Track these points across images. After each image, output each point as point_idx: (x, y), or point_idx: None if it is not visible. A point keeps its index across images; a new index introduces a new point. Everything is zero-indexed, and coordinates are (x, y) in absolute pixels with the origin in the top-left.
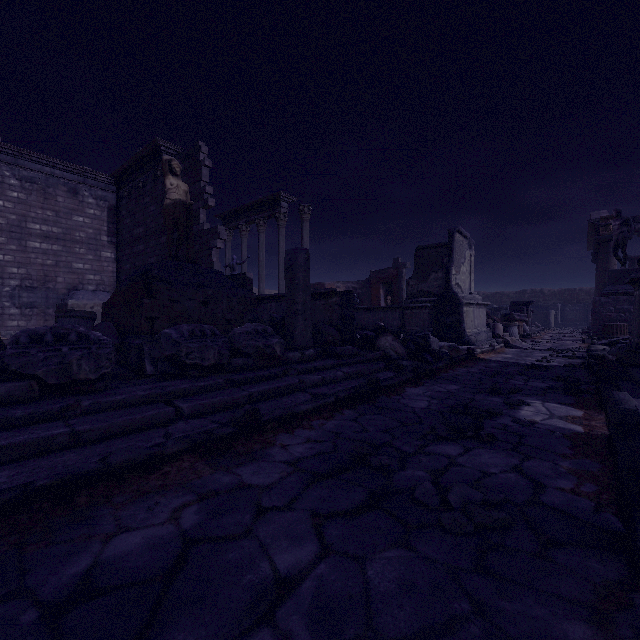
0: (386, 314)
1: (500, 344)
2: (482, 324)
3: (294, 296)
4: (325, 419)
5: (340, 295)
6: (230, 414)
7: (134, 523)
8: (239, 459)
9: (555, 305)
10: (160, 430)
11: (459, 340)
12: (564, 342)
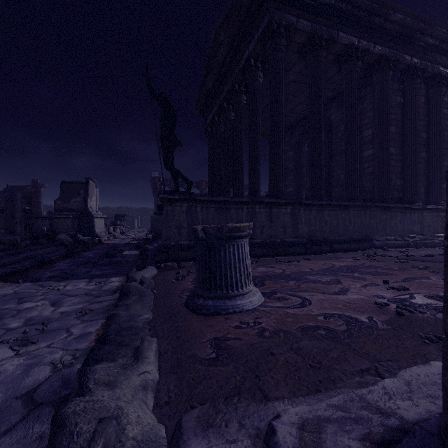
0: (38, 221)
1: (112, 237)
2: (103, 227)
3: (14, 214)
4: (62, 261)
5: (26, 212)
6: (22, 263)
7: (43, 274)
8: (49, 267)
9: (138, 216)
10: (4, 267)
11: (92, 235)
12: (140, 235)
